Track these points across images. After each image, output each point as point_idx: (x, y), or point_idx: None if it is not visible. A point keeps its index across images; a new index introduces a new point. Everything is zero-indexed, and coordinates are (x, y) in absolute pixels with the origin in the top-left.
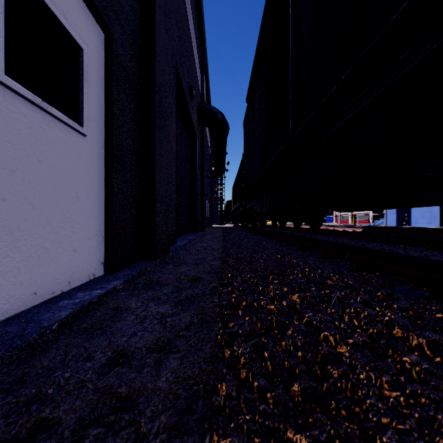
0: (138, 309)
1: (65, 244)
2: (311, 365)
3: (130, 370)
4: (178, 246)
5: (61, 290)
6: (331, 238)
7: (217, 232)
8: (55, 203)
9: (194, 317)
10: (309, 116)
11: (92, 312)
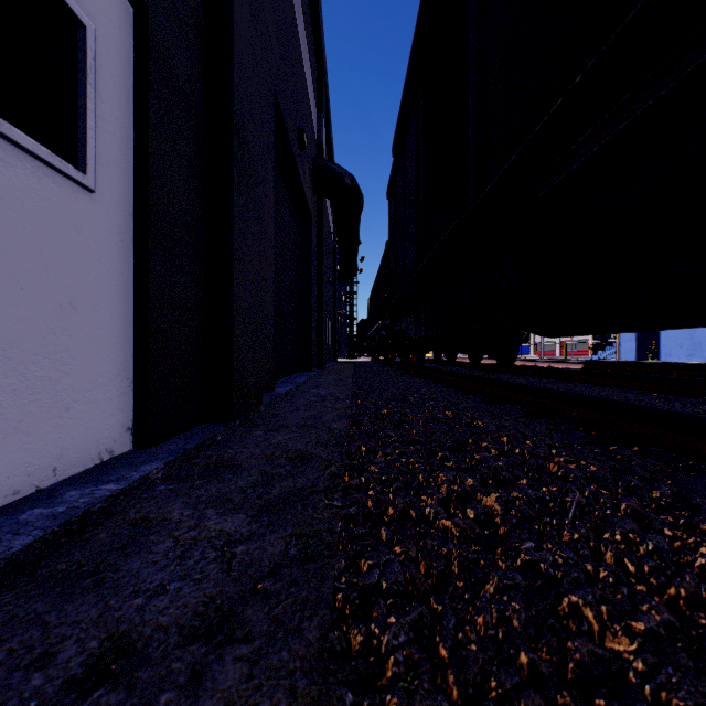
0: (182, 523)
1: (44, 396)
2: (560, 704)
3: (128, 699)
4: (277, 395)
5: (35, 485)
6: (533, 381)
7: (343, 371)
8: (21, 317)
9: (292, 543)
10: (507, 163)
11: (90, 532)
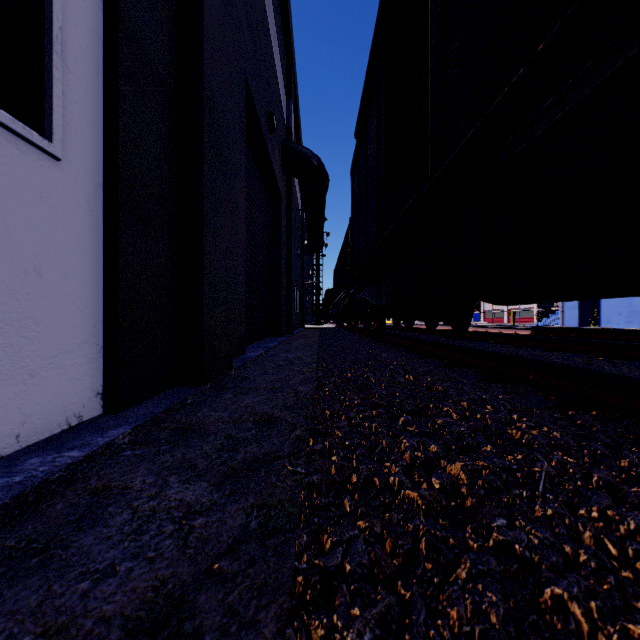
0: (143, 492)
1: (6, 363)
2: None
3: None
4: (248, 359)
5: None
6: (486, 345)
7: (310, 336)
8: None
9: (253, 515)
10: (467, 136)
11: (47, 502)
